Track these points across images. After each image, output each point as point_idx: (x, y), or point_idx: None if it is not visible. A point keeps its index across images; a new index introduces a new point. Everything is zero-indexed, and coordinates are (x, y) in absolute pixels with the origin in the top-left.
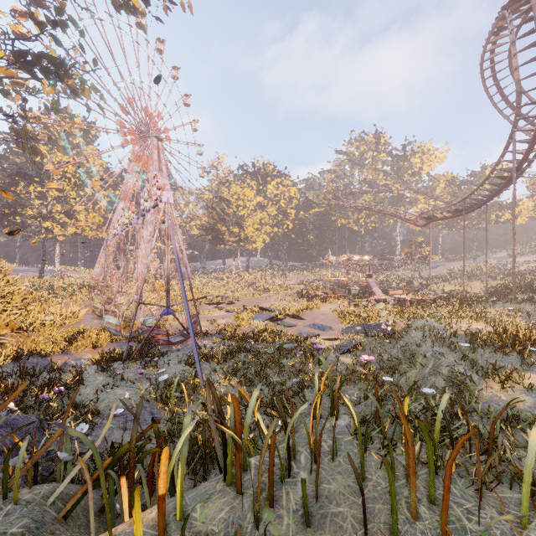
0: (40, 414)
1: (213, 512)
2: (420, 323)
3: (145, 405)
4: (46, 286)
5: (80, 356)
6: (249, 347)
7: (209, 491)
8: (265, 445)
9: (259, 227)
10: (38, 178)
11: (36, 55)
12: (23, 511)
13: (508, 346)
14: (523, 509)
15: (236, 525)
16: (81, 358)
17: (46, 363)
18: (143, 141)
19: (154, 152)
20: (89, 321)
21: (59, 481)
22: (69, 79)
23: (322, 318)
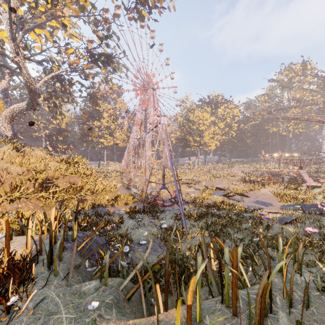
0: (106, 237)
1: (218, 324)
2: None
3: (155, 241)
4: (101, 171)
5: (119, 208)
6: (213, 213)
7: (212, 307)
8: (260, 288)
9: (212, 136)
10: (98, 117)
11: (99, 55)
12: (110, 291)
13: None
14: None
15: None
16: (120, 209)
17: (105, 210)
18: (145, 92)
19: (151, 97)
20: (121, 190)
21: (122, 277)
22: (112, 64)
23: (262, 197)
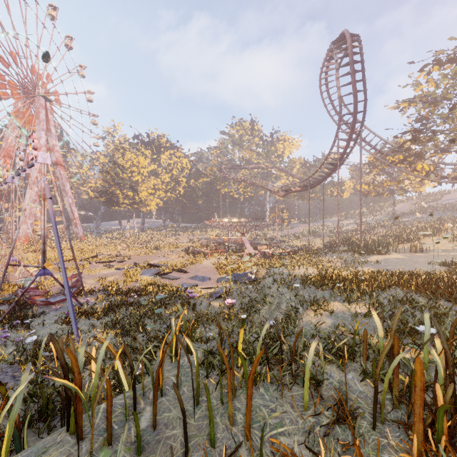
0: None
1: None
2: (274, 271)
3: (7, 370)
4: None
5: None
6: (133, 301)
7: (48, 444)
8: (100, 390)
9: (152, 192)
10: None
11: None
12: None
13: (326, 284)
14: (304, 401)
15: None
16: None
17: None
18: (28, 99)
19: (41, 111)
20: None
21: None
22: None
23: (203, 271)
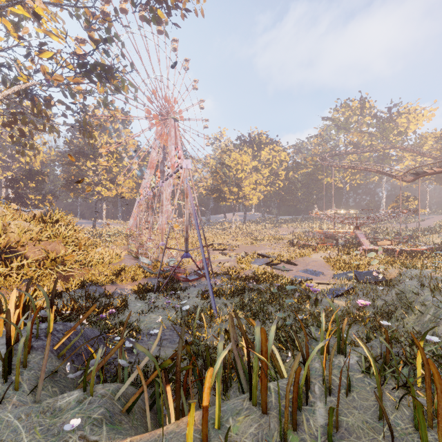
0: (101, 328)
1: (243, 427)
2: (413, 272)
3: (173, 328)
4: (97, 234)
5: (123, 287)
6: (252, 287)
7: (238, 407)
8: (291, 375)
9: (254, 186)
10: (92, 155)
11: (93, 65)
12: (100, 402)
13: None
14: None
15: (265, 441)
16: (124, 288)
17: (101, 290)
18: (164, 123)
19: (172, 130)
20: (127, 260)
21: (120, 382)
22: (114, 80)
23: (313, 265)
